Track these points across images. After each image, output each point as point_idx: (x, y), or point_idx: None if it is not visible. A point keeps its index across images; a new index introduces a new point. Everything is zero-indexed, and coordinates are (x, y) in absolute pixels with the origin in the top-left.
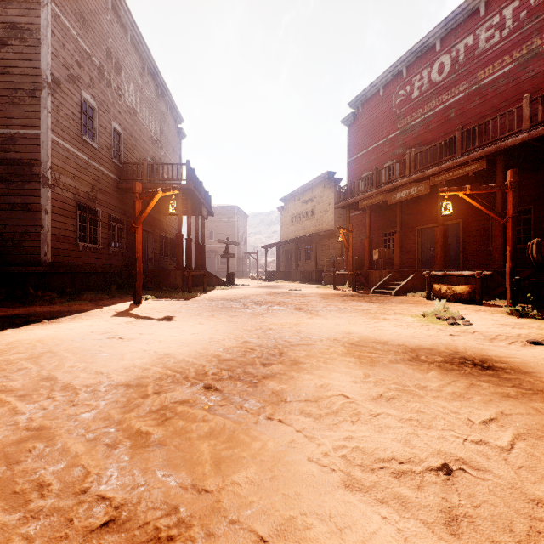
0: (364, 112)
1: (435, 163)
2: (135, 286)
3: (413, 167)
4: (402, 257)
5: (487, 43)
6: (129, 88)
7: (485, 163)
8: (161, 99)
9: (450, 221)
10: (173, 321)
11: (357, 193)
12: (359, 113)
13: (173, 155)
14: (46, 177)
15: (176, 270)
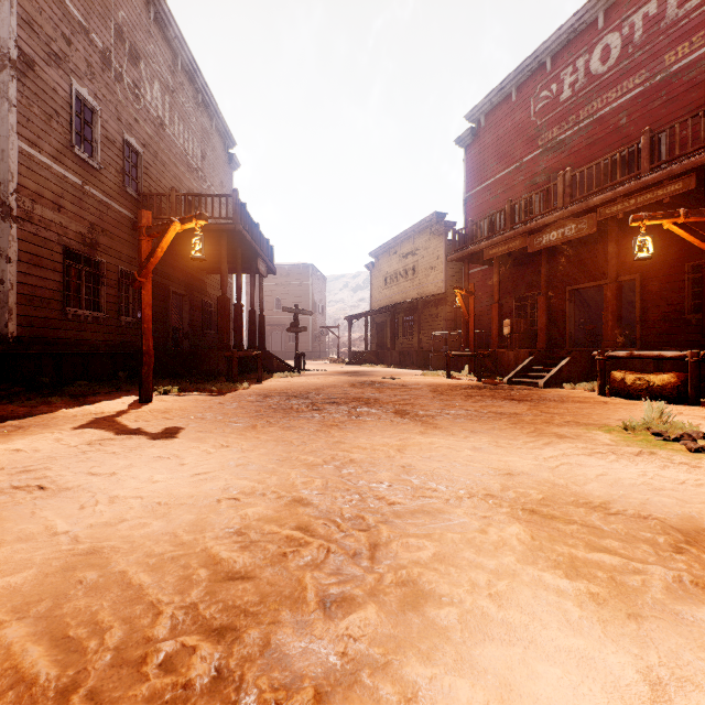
0: (488, 127)
1: (605, 187)
2: (141, 373)
3: (569, 194)
4: (550, 330)
5: (680, 9)
6: (153, 89)
7: (693, 181)
8: (203, 110)
9: (620, 277)
10: (177, 440)
11: (481, 238)
12: (480, 128)
13: (222, 191)
14: (7, 205)
15: (218, 350)
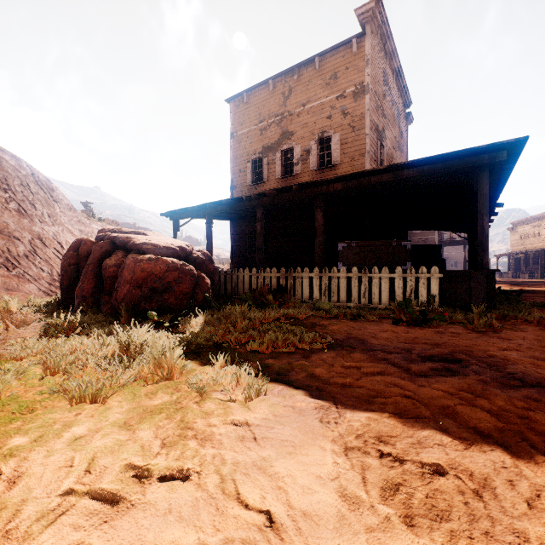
0: None
1: None
2: None
3: None
4: None
5: None
6: None
7: None
8: None
9: None
10: None
11: None
12: None
13: None
14: None
15: None
